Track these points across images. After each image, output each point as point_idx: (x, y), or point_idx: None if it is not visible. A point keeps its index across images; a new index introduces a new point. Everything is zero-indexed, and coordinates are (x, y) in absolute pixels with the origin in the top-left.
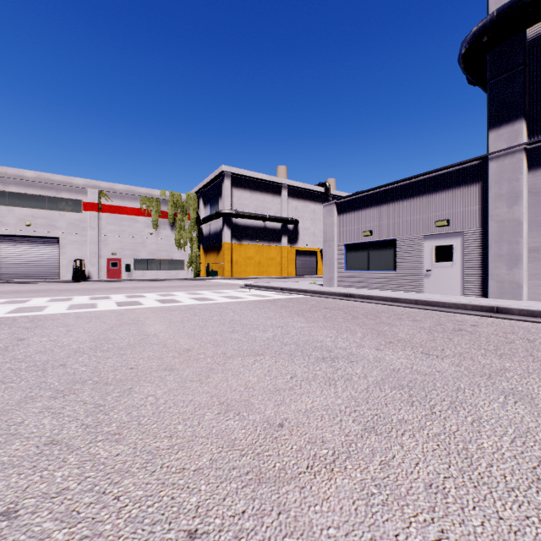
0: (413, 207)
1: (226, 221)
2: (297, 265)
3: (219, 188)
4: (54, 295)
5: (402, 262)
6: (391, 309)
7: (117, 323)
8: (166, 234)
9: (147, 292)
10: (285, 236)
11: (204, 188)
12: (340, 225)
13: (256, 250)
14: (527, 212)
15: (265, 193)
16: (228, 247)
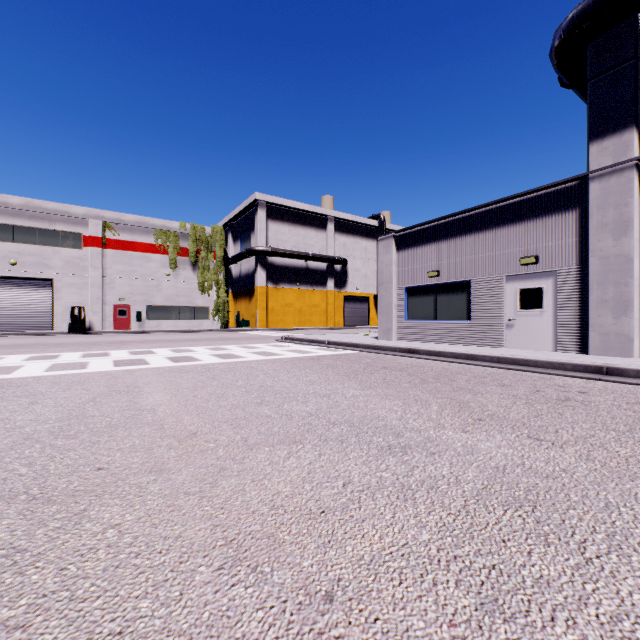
0: (492, 241)
1: (260, 260)
2: (345, 314)
3: (251, 221)
4: (38, 351)
5: (478, 309)
6: (469, 370)
7: (104, 391)
8: (187, 276)
9: (159, 346)
10: (331, 278)
11: (234, 221)
12: (399, 263)
13: (296, 295)
14: (639, 246)
15: (308, 227)
16: (263, 291)
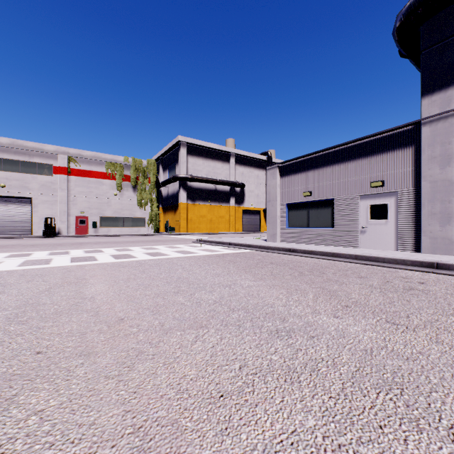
0: (350, 169)
1: (182, 184)
2: (243, 223)
3: (176, 156)
4: (17, 250)
5: (340, 220)
6: (334, 264)
7: (58, 282)
8: (129, 195)
9: (107, 247)
10: (233, 197)
11: (163, 156)
12: (282, 186)
13: (208, 209)
14: None
15: (216, 161)
16: (184, 206)
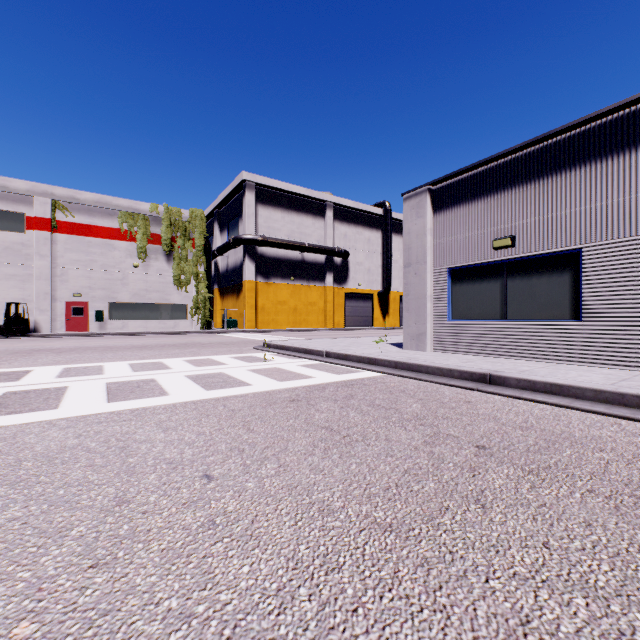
0: (634, 171)
1: (249, 250)
2: (346, 313)
3: (239, 206)
4: None
5: (600, 300)
6: None
7: None
8: (160, 267)
9: (64, 361)
10: (330, 273)
11: (221, 208)
12: (438, 232)
13: (291, 292)
14: None
15: (304, 214)
16: (251, 287)
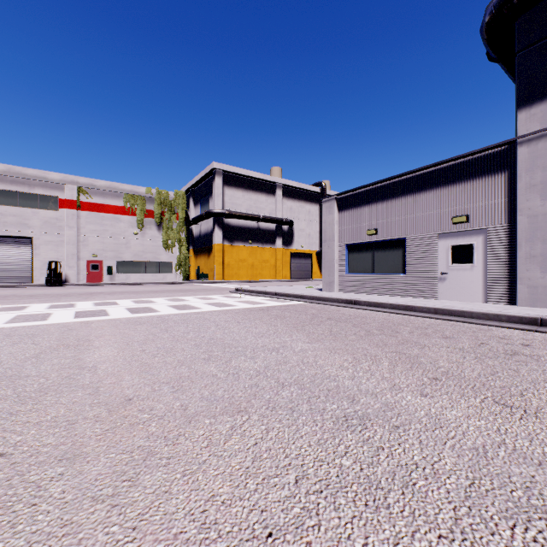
0: (426, 201)
1: (218, 221)
2: (292, 268)
3: (210, 187)
4: (9, 302)
5: (413, 264)
6: (409, 320)
7: (53, 345)
8: (153, 235)
9: (123, 298)
10: (279, 237)
11: (195, 187)
12: (341, 223)
13: (249, 252)
14: None
15: (259, 193)
16: (219, 248)
